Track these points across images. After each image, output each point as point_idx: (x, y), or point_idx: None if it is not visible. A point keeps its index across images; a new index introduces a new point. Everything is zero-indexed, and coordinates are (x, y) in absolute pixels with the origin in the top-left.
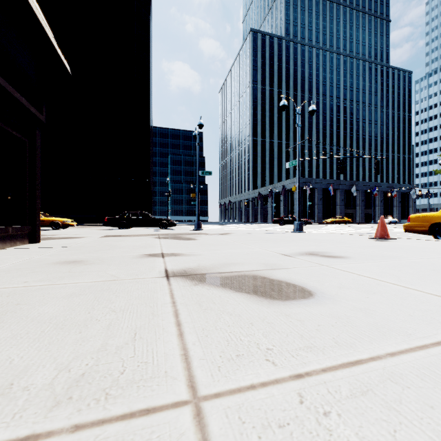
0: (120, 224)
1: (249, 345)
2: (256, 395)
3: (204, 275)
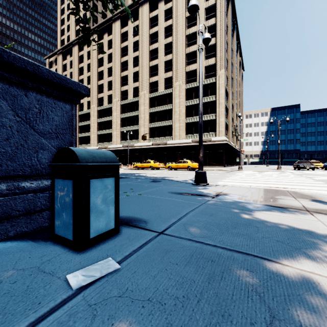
0: (294, 167)
1: None
2: None
3: None
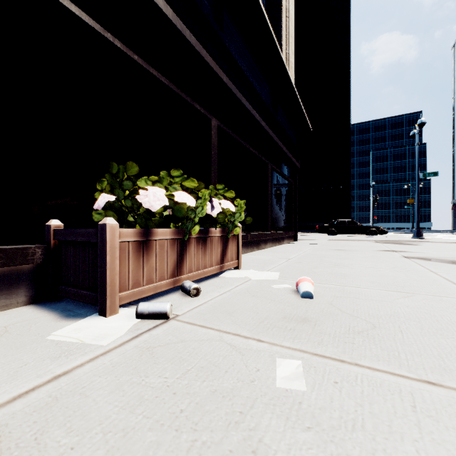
0: (329, 232)
1: (455, 271)
2: (454, 274)
3: (432, 259)
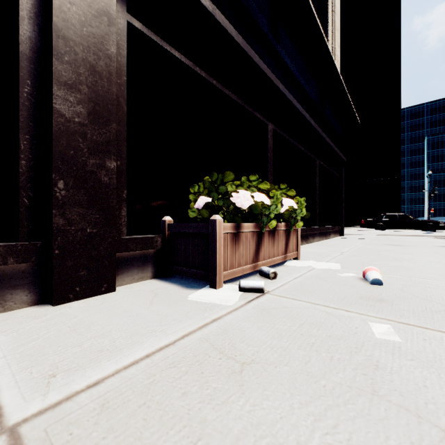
0: (376, 226)
1: None
2: None
3: None
